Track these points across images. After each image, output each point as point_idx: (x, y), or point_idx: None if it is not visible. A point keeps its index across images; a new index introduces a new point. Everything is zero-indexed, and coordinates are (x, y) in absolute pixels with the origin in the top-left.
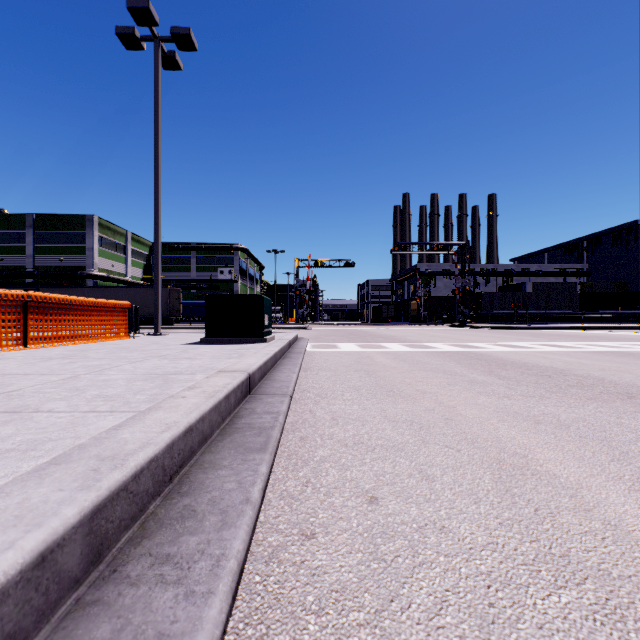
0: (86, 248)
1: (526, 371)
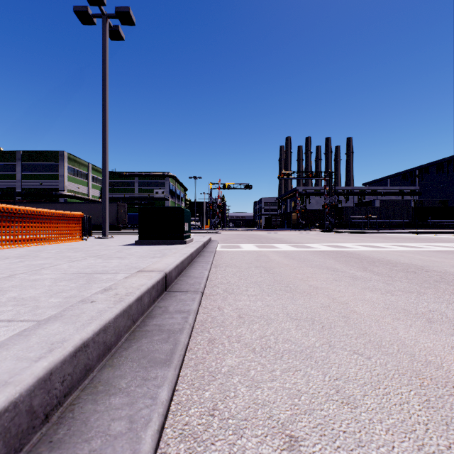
0: (59, 175)
1: (393, 267)
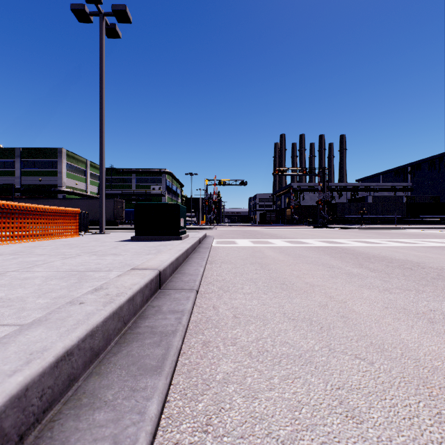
0: (57, 172)
1: (389, 264)
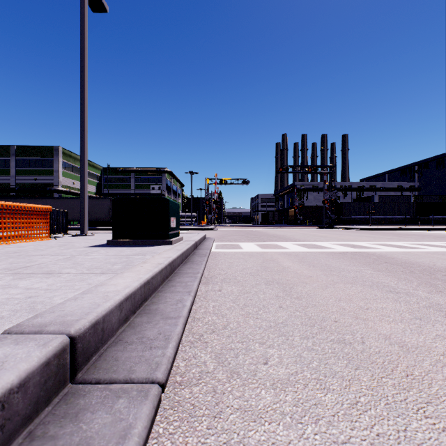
0: (53, 170)
1: None
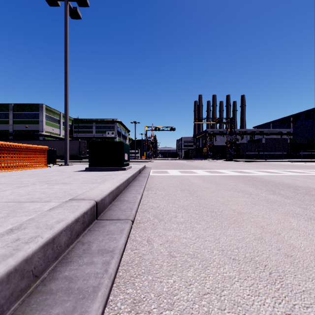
0: (39, 121)
1: (296, 191)
